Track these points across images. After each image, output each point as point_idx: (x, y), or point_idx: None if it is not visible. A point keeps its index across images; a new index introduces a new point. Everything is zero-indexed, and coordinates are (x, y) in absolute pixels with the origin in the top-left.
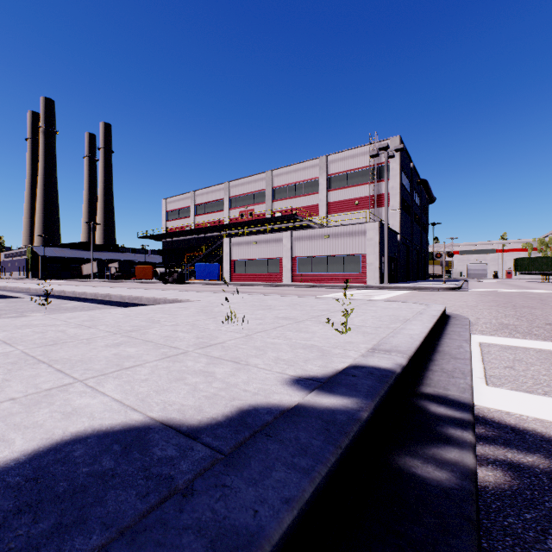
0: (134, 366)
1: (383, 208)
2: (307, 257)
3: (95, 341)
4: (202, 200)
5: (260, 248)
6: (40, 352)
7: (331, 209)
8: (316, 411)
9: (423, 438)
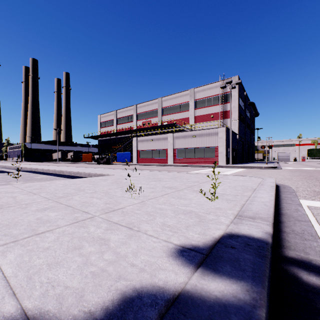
0: (45, 231)
1: (228, 119)
2: (182, 148)
3: (31, 205)
4: (120, 115)
5: (155, 143)
6: None
7: (197, 120)
8: (205, 307)
9: None
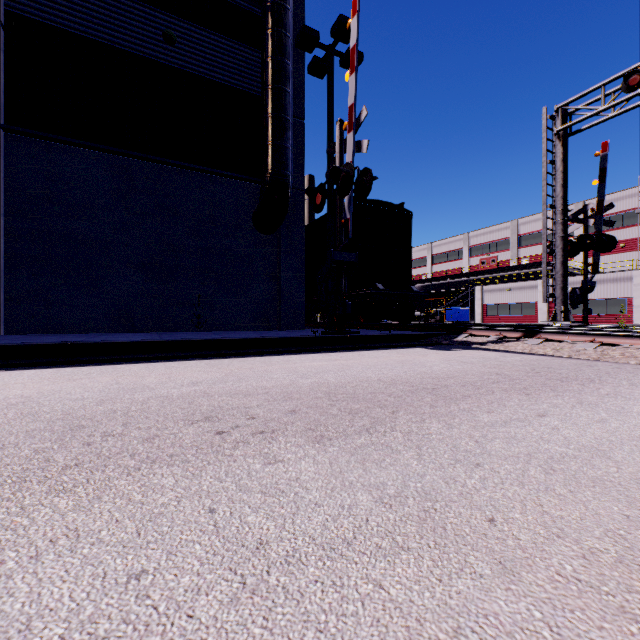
0: None
1: None
2: None
3: None
4: (439, 250)
5: (514, 294)
6: None
7: (589, 252)
8: None
9: None
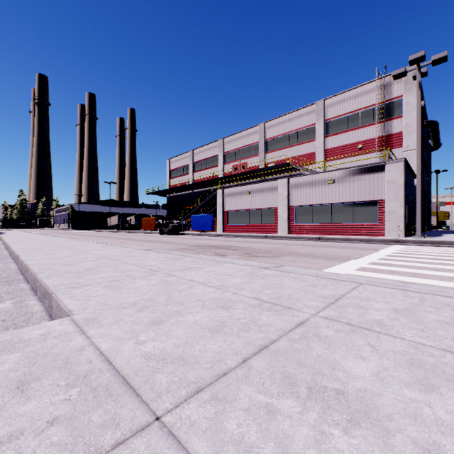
0: None
1: (394, 149)
2: (306, 206)
3: None
4: (199, 158)
5: (254, 198)
6: None
7: (329, 155)
8: None
9: None
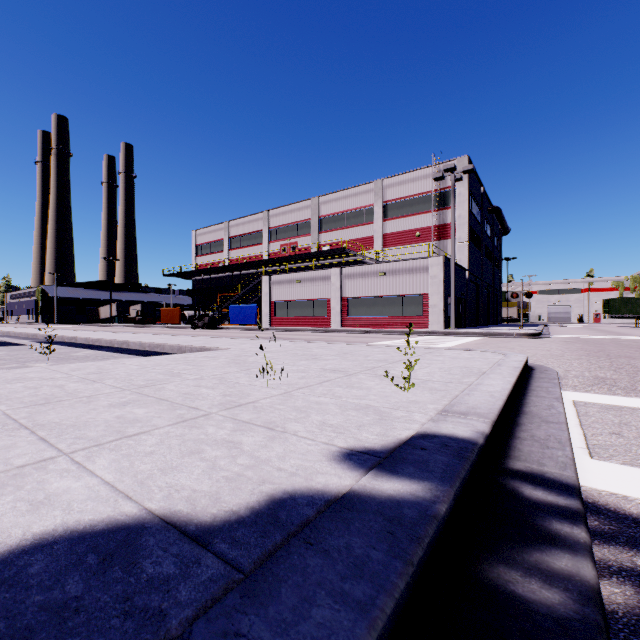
0: (139, 433)
1: (448, 240)
2: (359, 298)
3: (97, 399)
4: (237, 232)
5: (305, 288)
6: (26, 413)
7: (388, 241)
8: (374, 503)
9: (519, 537)
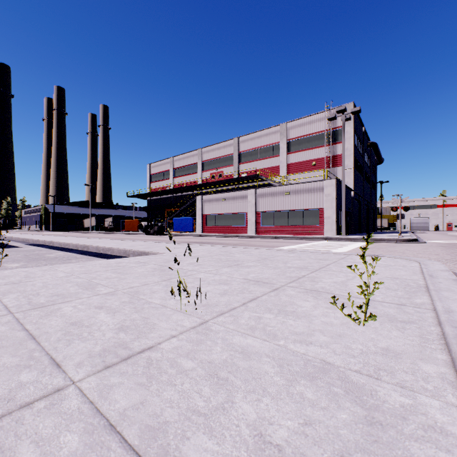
0: None
1: (338, 167)
2: (270, 211)
3: None
4: (179, 164)
5: (228, 204)
6: None
7: (291, 169)
8: None
9: None
